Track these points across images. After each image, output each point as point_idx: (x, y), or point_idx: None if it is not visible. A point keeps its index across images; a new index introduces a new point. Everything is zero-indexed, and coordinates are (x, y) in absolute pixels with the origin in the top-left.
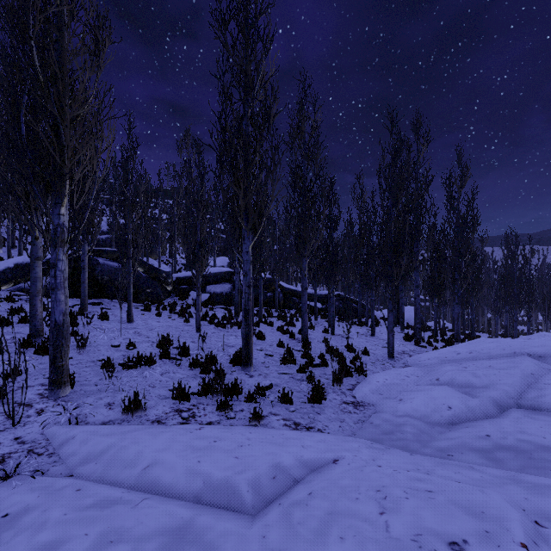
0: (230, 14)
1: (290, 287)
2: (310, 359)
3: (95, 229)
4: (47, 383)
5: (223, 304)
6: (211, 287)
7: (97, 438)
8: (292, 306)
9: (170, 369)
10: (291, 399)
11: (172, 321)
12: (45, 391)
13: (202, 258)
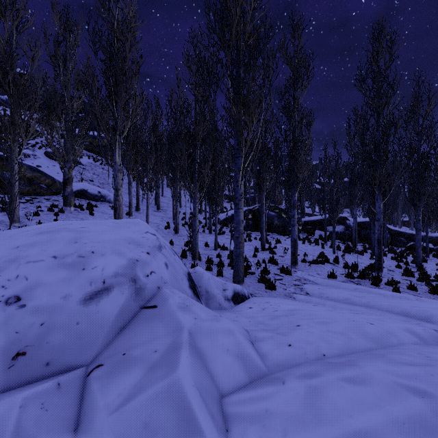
0: (366, 73)
1: (397, 229)
2: (426, 275)
3: (271, 195)
4: (286, 263)
5: (338, 239)
6: (328, 228)
7: (327, 280)
8: (399, 244)
9: (333, 267)
10: (416, 288)
11: (313, 247)
12: (288, 266)
13: (337, 210)
